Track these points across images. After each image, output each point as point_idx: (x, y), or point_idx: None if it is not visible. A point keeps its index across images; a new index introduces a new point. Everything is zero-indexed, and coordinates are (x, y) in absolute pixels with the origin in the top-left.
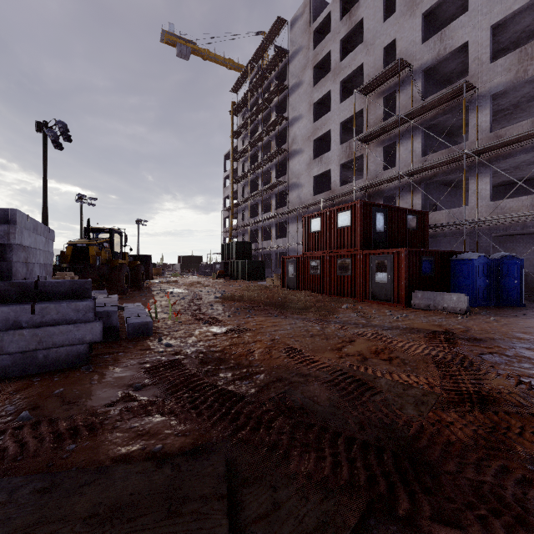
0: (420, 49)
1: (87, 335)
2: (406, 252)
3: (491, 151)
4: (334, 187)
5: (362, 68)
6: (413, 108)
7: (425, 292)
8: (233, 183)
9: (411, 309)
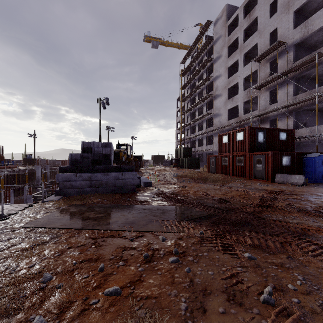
0: (292, 33)
1: (135, 183)
2: (272, 153)
3: None
4: (240, 115)
5: (257, 45)
6: (286, 69)
7: (282, 174)
8: (181, 114)
9: (273, 183)
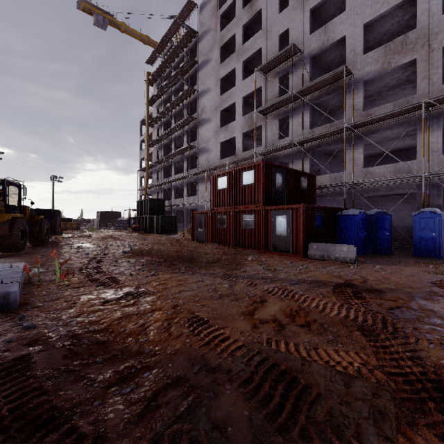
0: (308, 39)
1: None
2: (304, 208)
3: (364, 127)
4: (237, 152)
5: (261, 52)
6: (304, 86)
7: (320, 244)
8: (148, 145)
9: (308, 260)
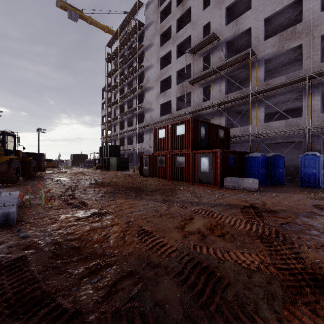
0: (224, 29)
1: None
2: (221, 151)
3: (264, 93)
4: (173, 111)
5: (190, 38)
6: (221, 63)
7: (232, 178)
8: (108, 106)
9: (224, 189)
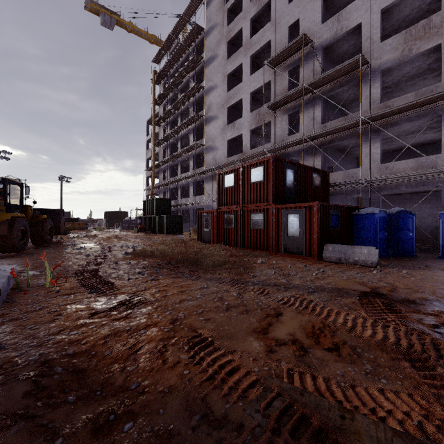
0: (320, 28)
1: None
2: (318, 206)
3: (381, 119)
4: (245, 150)
5: (270, 45)
6: (316, 78)
7: (336, 245)
8: (154, 145)
9: (324, 263)
